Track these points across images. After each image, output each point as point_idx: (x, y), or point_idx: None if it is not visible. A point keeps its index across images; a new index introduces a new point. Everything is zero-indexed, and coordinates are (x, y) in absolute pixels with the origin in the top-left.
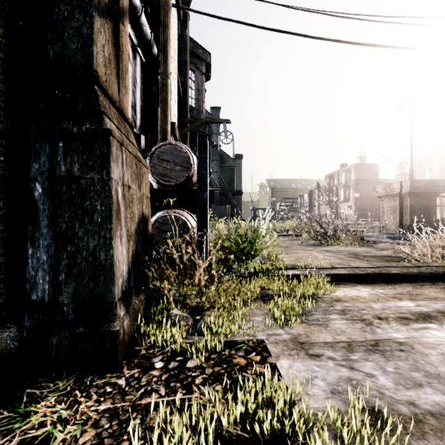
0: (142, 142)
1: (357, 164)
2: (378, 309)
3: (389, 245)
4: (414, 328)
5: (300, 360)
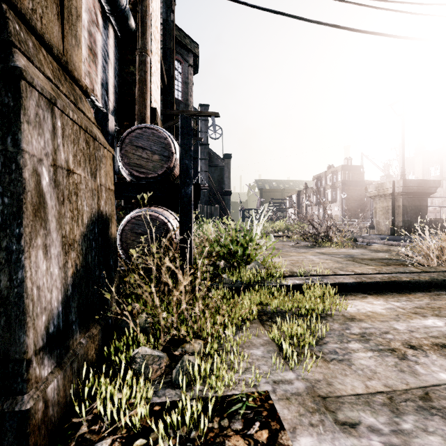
0: (110, 123)
1: (343, 165)
2: (404, 331)
3: (384, 247)
4: None
5: (329, 437)
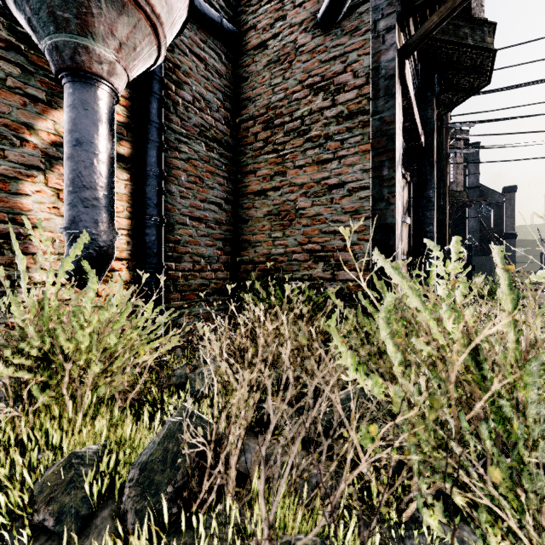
0: None
1: None
2: None
3: None
4: None
5: None
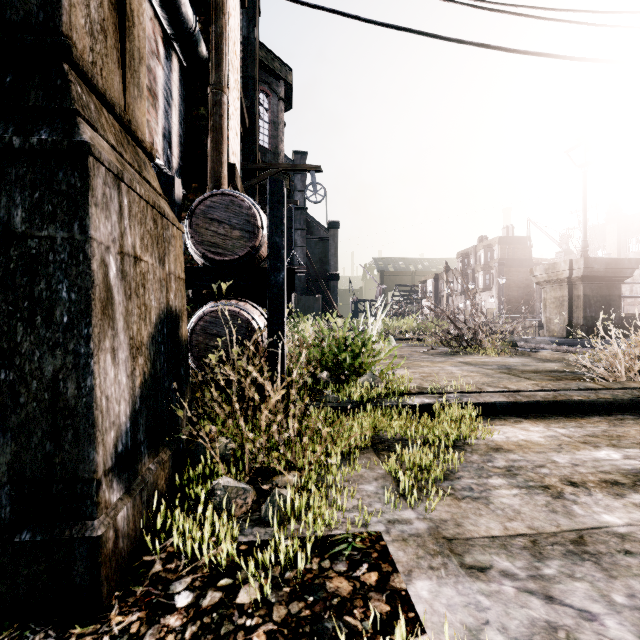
0: (176, 189)
1: (501, 237)
2: (565, 464)
3: (556, 354)
4: (634, 503)
5: (452, 580)
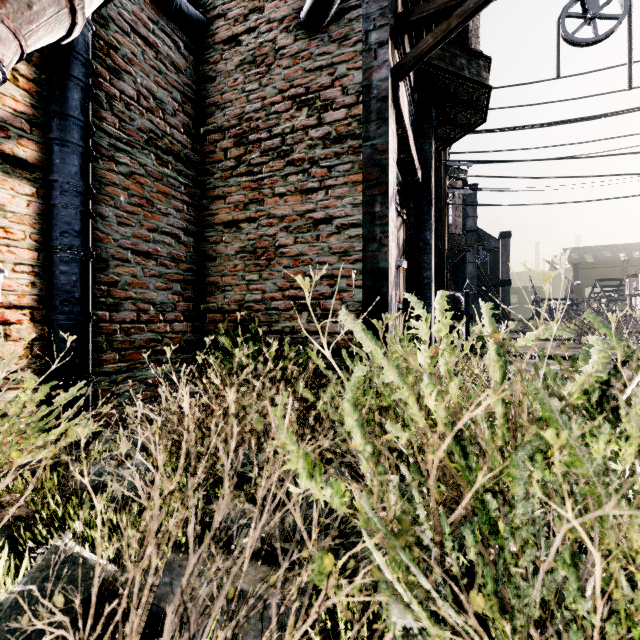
0: None
1: None
2: None
3: None
4: None
5: None
